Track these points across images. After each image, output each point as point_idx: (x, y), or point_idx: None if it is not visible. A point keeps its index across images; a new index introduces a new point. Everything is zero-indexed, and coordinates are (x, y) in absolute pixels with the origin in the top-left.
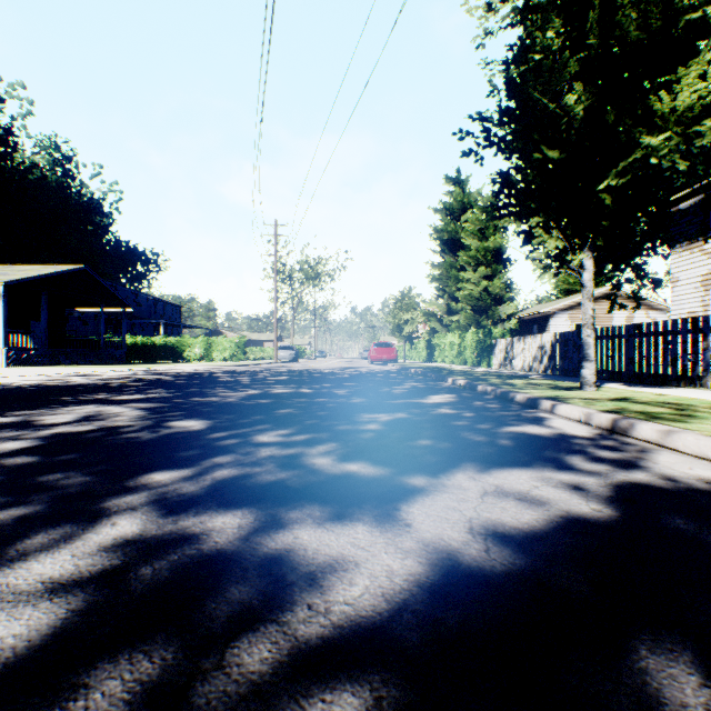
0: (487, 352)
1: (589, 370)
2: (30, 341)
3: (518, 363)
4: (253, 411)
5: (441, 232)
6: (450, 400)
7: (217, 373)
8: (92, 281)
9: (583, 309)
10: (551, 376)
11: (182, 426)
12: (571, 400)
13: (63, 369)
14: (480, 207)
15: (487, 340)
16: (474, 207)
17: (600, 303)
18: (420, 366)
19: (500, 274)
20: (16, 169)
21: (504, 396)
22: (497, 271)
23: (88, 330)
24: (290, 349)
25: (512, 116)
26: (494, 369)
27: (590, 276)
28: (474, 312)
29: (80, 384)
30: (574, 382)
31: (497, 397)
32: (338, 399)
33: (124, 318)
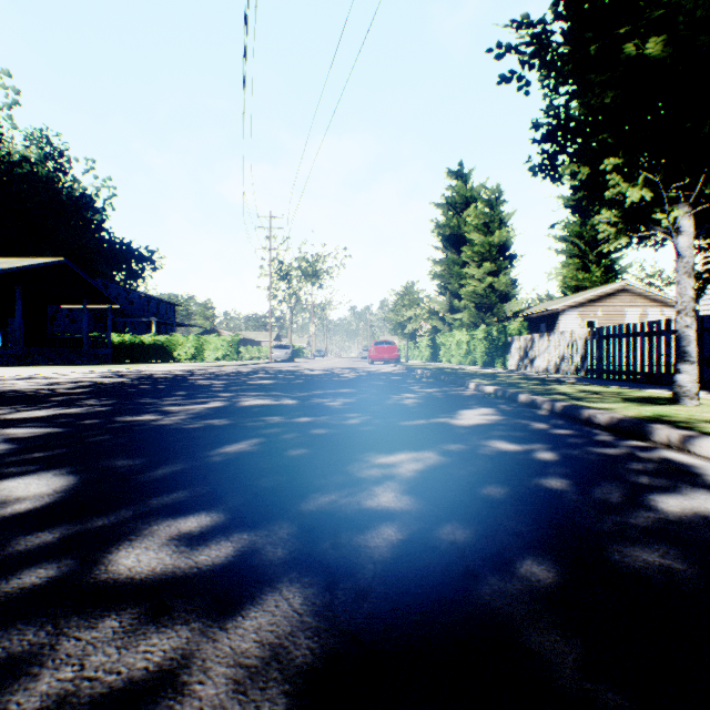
0: (501, 351)
1: (689, 375)
2: (8, 340)
3: (540, 364)
4: (184, 447)
5: (443, 228)
6: (492, 419)
7: (194, 375)
8: (74, 276)
9: (679, 288)
10: (591, 379)
11: (3, 496)
12: (704, 426)
13: (31, 370)
14: (484, 200)
15: (501, 338)
16: (479, 200)
17: (612, 300)
18: (425, 366)
19: (505, 270)
20: (1, 161)
21: (570, 412)
22: (502, 267)
23: (76, 328)
24: (286, 348)
25: (574, 19)
26: (512, 370)
27: (689, 240)
28: (479, 310)
29: (2, 392)
30: (638, 389)
31: (555, 413)
32: (329, 417)
33: (110, 315)
